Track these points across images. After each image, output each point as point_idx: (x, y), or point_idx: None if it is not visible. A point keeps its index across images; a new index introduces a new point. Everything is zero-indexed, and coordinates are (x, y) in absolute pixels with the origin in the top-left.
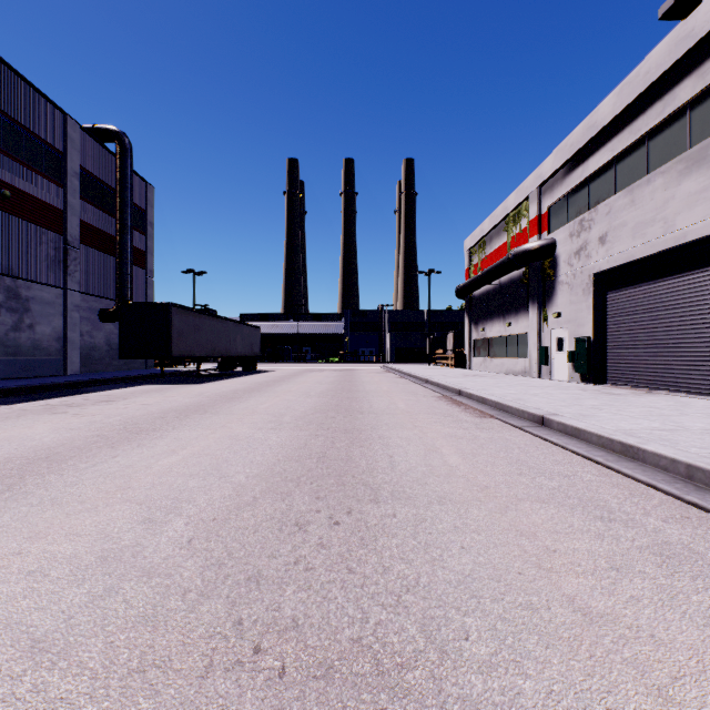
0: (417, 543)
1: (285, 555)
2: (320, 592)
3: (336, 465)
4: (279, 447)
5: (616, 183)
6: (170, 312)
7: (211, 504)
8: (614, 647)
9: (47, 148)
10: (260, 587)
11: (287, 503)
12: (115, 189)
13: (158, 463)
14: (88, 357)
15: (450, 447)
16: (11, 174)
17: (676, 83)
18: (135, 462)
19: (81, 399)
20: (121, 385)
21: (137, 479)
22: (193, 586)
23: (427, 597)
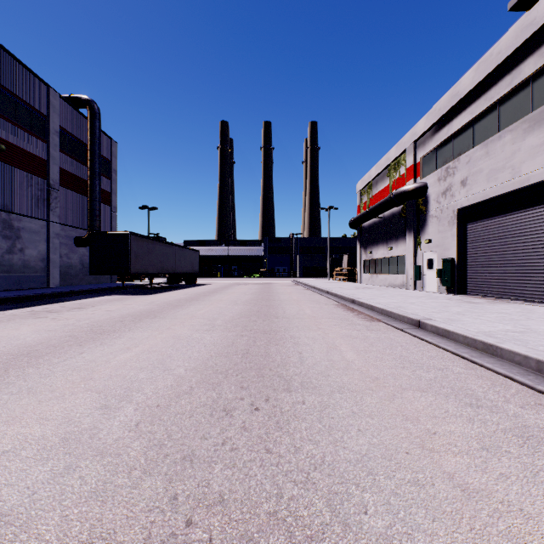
0: (322, 426)
1: (214, 437)
2: (242, 470)
3: (257, 360)
4: (211, 345)
5: (474, 139)
6: (129, 239)
7: (156, 392)
8: (490, 520)
9: (34, 112)
10: (193, 465)
11: (217, 391)
12: (87, 144)
13: (115, 358)
14: (66, 274)
15: (347, 345)
16: (6, 132)
17: (521, 61)
18: (98, 357)
19: (59, 307)
20: (91, 295)
21: (97, 372)
22: (138, 464)
23: (331, 474)
